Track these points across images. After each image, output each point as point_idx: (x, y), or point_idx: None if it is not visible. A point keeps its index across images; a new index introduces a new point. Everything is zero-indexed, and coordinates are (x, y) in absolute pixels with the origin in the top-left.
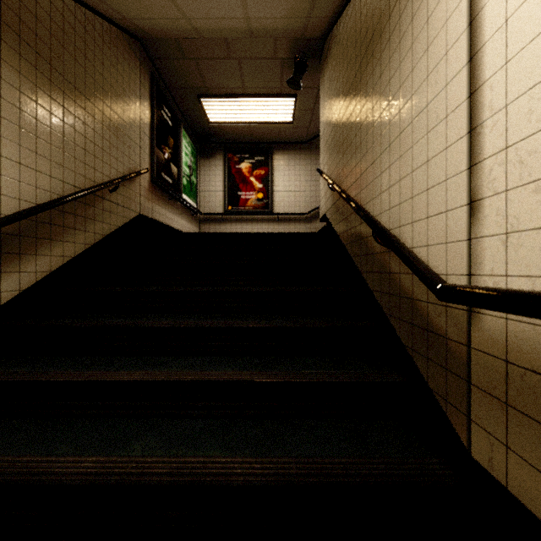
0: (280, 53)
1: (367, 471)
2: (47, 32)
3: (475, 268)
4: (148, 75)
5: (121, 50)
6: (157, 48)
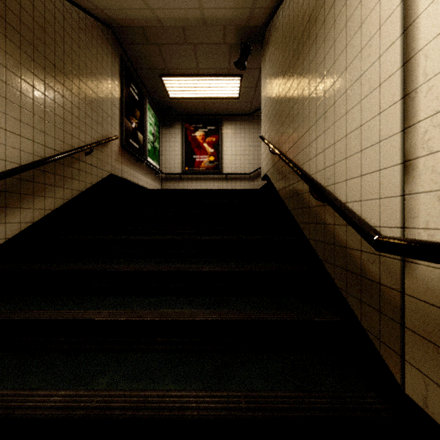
0: (228, 39)
1: (309, 405)
2: (30, 18)
3: (409, 221)
4: (118, 58)
5: (95, 35)
6: (126, 35)
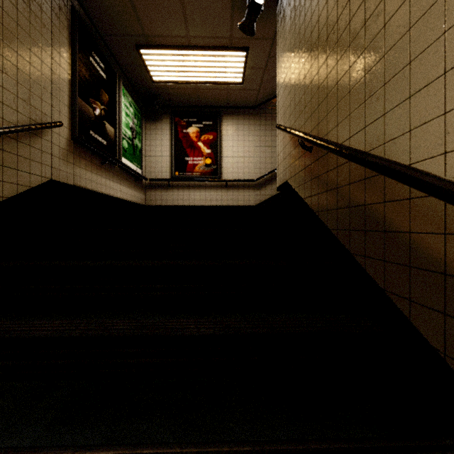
0: None
1: None
2: None
3: None
4: (67, 7)
5: None
6: None
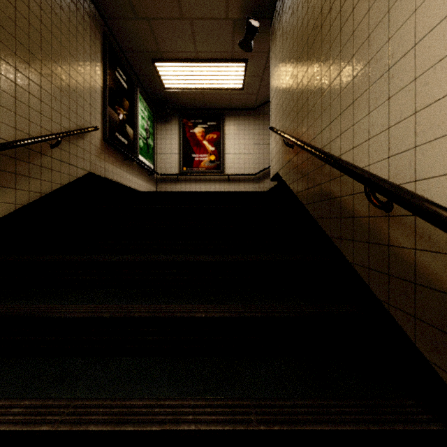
0: (232, 13)
1: None
2: None
3: None
4: (100, 34)
5: None
6: (109, 6)
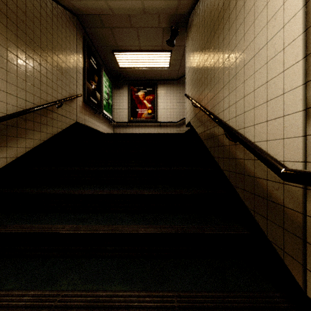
0: (162, 24)
1: (229, 304)
2: (15, 5)
3: (310, 157)
4: (82, 37)
5: (64, 20)
6: (87, 21)
